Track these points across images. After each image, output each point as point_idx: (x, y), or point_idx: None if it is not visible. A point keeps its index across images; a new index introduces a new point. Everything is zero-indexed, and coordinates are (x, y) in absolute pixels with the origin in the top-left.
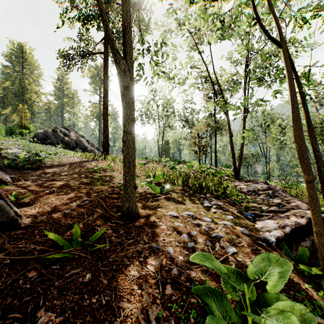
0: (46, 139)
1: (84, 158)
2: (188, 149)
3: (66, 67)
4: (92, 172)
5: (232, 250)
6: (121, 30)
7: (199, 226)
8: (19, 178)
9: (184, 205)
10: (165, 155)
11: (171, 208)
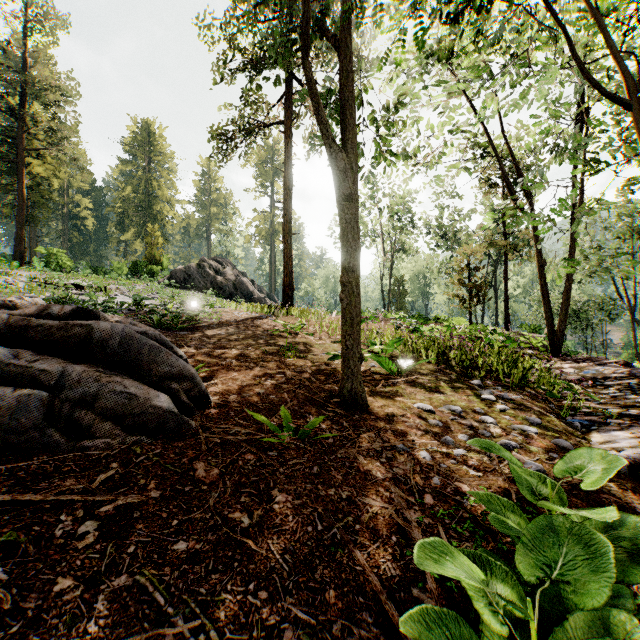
0: (188, 281)
1: (253, 312)
2: (445, 294)
3: (222, 155)
4: (274, 337)
5: (535, 467)
6: (324, 88)
7: (472, 428)
8: (178, 343)
9: (443, 395)
10: (395, 307)
11: (420, 398)
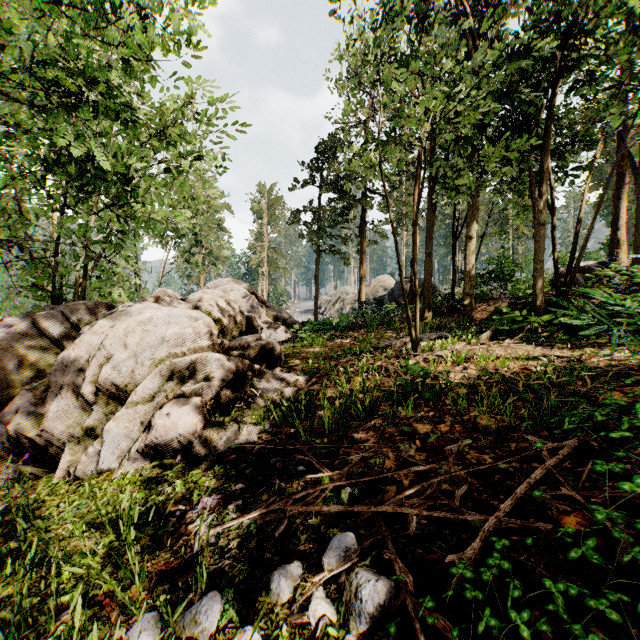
0: None
1: None
2: None
3: None
4: None
5: None
6: None
7: None
8: None
9: None
10: None
11: None
